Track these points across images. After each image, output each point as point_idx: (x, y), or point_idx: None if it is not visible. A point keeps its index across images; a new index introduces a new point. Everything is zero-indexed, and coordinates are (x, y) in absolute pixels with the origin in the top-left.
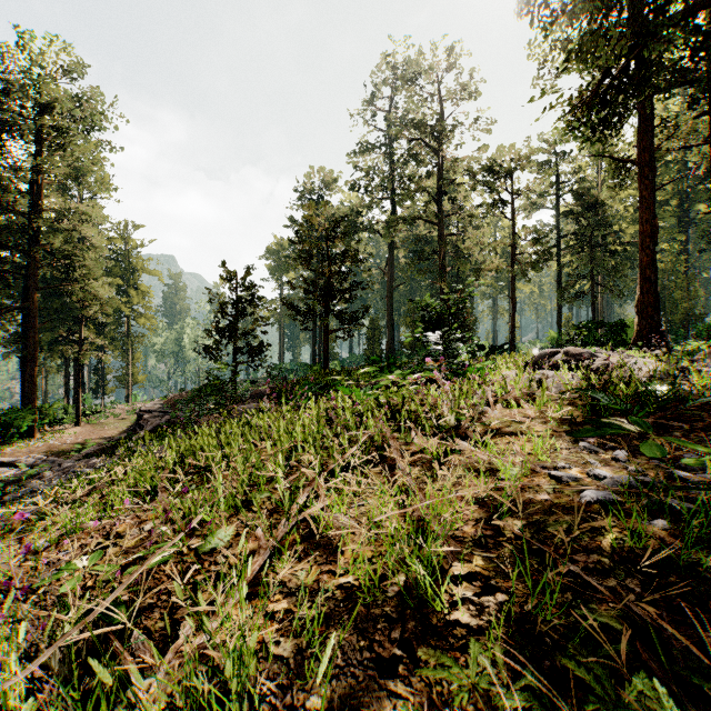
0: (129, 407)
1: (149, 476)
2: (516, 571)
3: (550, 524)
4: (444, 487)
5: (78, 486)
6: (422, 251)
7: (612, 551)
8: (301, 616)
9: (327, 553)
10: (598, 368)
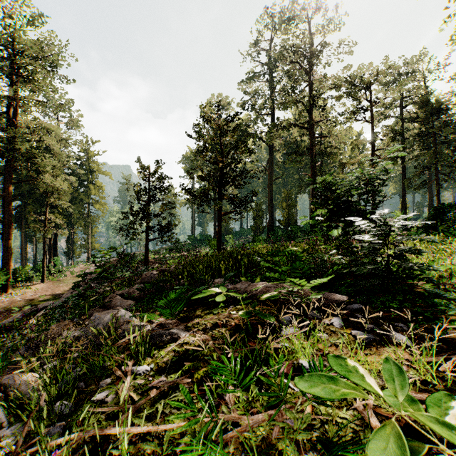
0: (86, 266)
1: None
2: None
3: None
4: None
5: None
6: (297, 149)
7: None
8: None
9: None
10: None
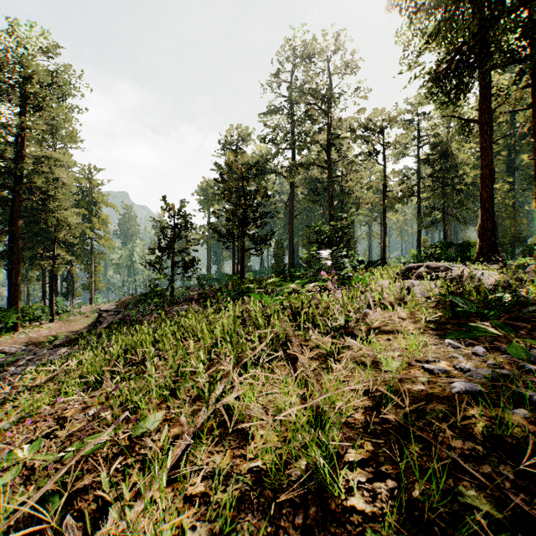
0: (92, 307)
1: (98, 366)
2: (404, 461)
3: (428, 413)
4: (338, 379)
5: (44, 372)
6: (316, 189)
7: (484, 438)
8: (216, 499)
9: (239, 438)
10: (452, 278)
